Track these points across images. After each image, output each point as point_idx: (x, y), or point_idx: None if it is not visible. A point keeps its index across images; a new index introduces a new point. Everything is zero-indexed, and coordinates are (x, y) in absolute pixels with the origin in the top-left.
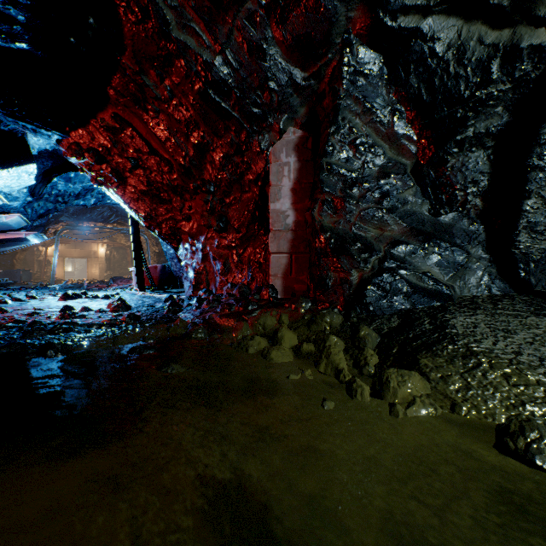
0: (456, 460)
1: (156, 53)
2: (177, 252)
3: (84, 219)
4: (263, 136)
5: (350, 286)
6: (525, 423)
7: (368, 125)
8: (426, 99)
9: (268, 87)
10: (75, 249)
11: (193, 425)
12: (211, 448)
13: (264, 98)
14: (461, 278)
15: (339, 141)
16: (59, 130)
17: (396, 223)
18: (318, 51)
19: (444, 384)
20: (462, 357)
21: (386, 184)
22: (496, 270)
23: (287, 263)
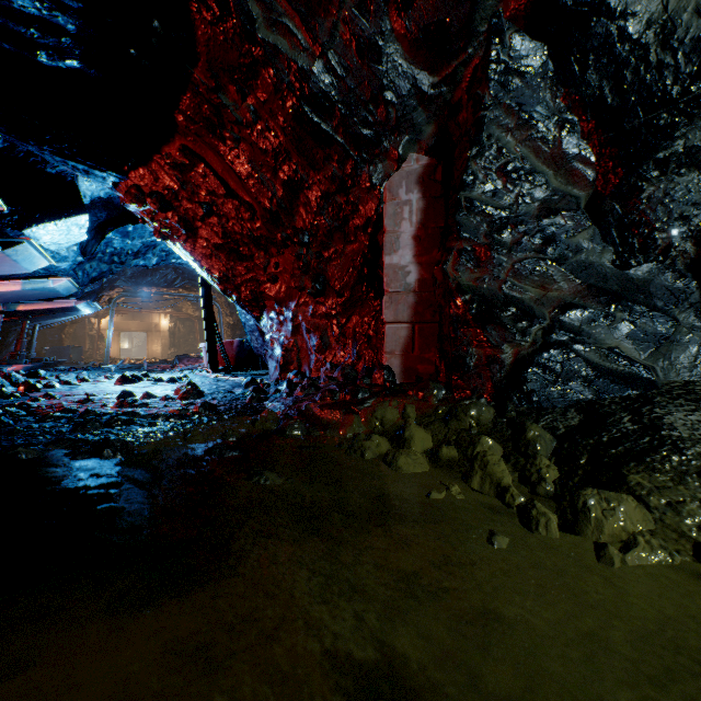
0: None
1: (237, 61)
2: (260, 322)
3: (144, 284)
4: (375, 166)
5: (501, 367)
6: None
7: (523, 144)
8: (612, 102)
9: (383, 99)
10: (133, 321)
11: (305, 565)
12: (337, 605)
13: (377, 115)
14: (666, 356)
15: (483, 167)
16: (115, 170)
17: (565, 278)
18: (454, 45)
19: (674, 515)
20: (698, 475)
21: (550, 225)
22: None
23: (408, 336)
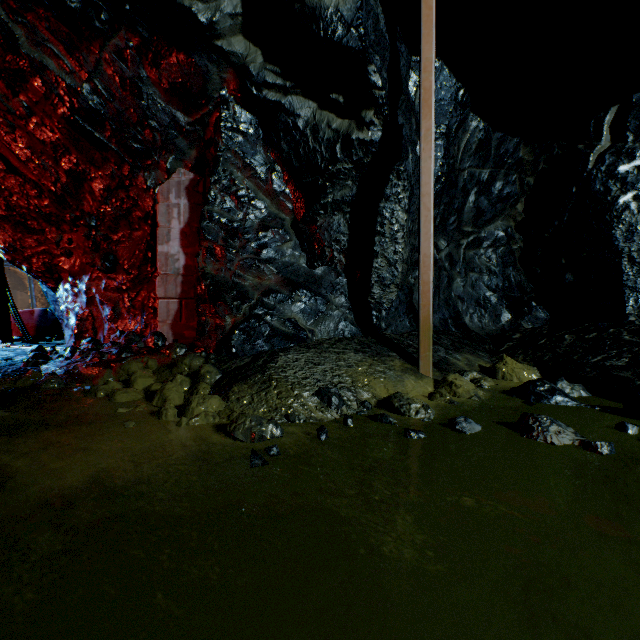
0: (190, 442)
1: (3, 64)
2: (57, 293)
3: None
4: (149, 173)
5: (223, 331)
6: (241, 415)
7: (249, 179)
8: (296, 164)
9: (149, 125)
10: None
11: None
12: None
13: (146, 135)
14: (323, 323)
15: (222, 191)
16: None
17: (272, 273)
18: (198, 101)
19: (236, 402)
20: (261, 383)
21: (265, 237)
22: (354, 316)
23: (177, 308)
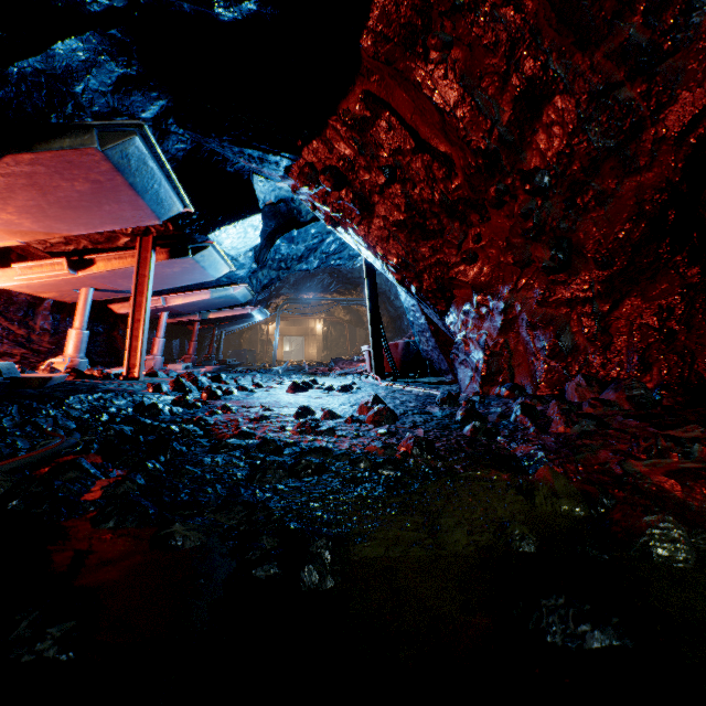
0: None
1: None
2: (444, 319)
3: (304, 290)
4: None
5: None
6: None
7: None
8: None
9: None
10: (293, 326)
11: None
12: None
13: None
14: None
15: None
16: (288, 149)
17: None
18: None
19: None
20: None
21: None
22: None
23: None
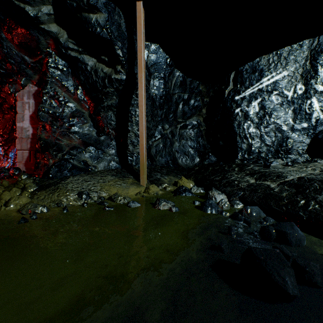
0: None
1: None
2: None
3: None
4: (12, 85)
5: (48, 166)
6: (28, 203)
7: (65, 92)
8: (88, 87)
9: (9, 61)
10: None
11: None
12: None
13: (7, 66)
14: (102, 163)
15: (50, 97)
16: None
17: (77, 138)
18: (36, 52)
19: (36, 199)
20: (52, 190)
21: (73, 121)
22: (118, 159)
23: (28, 155)
